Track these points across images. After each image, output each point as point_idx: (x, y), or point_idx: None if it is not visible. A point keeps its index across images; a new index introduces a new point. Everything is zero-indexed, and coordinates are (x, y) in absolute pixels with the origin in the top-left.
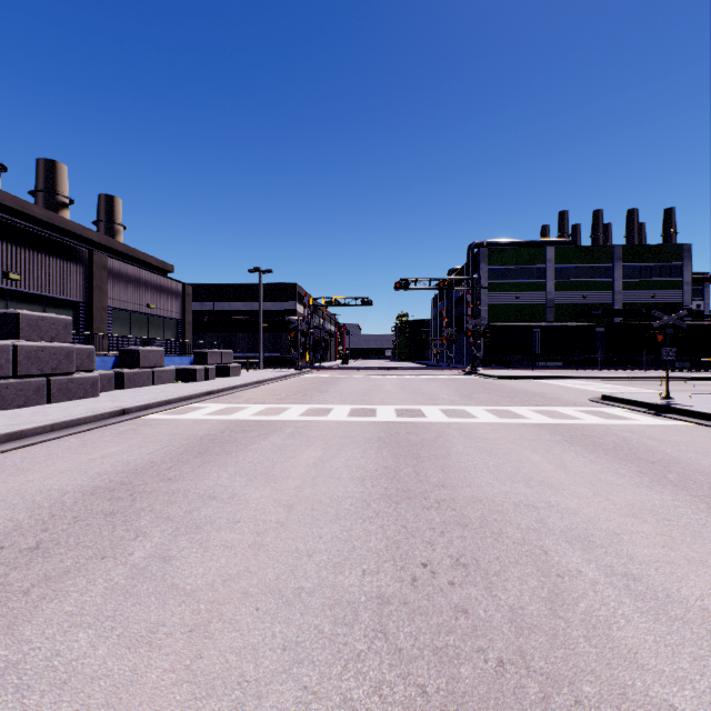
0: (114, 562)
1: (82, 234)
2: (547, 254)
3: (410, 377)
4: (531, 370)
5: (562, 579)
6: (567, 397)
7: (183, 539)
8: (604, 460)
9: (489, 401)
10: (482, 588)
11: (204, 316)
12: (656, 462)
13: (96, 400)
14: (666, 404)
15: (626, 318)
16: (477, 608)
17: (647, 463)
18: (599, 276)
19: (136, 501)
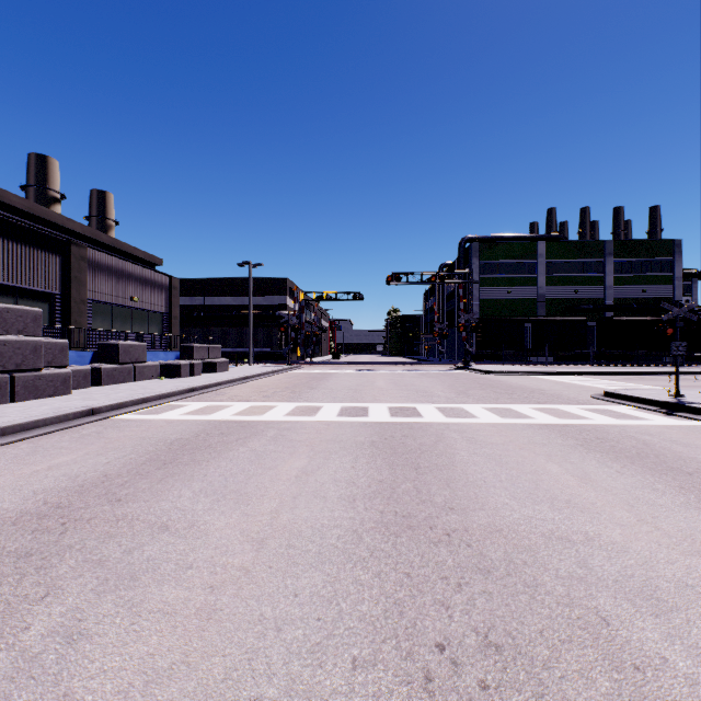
0: None
1: (65, 226)
2: (538, 249)
3: (402, 372)
4: (524, 365)
5: (644, 675)
6: (567, 393)
7: (108, 599)
8: (633, 471)
9: (487, 398)
10: (531, 696)
11: (194, 310)
12: (693, 474)
13: (66, 398)
14: (678, 403)
15: (617, 313)
16: None
17: (684, 475)
18: (590, 270)
19: (65, 534)
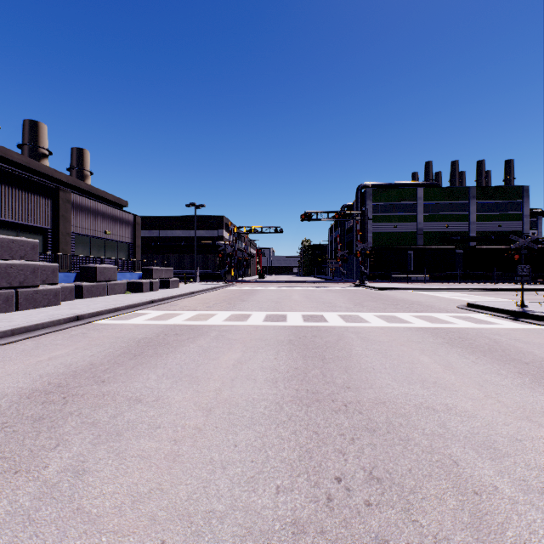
0: (26, 478)
1: (53, 176)
2: (418, 194)
3: (312, 288)
4: (406, 283)
5: (480, 497)
6: (439, 304)
7: (102, 448)
8: (485, 361)
9: (377, 308)
10: (401, 510)
11: (152, 241)
12: (529, 363)
13: (57, 308)
14: (522, 311)
15: (479, 243)
16: (399, 539)
17: (522, 364)
18: (458, 210)
19: (66, 405)
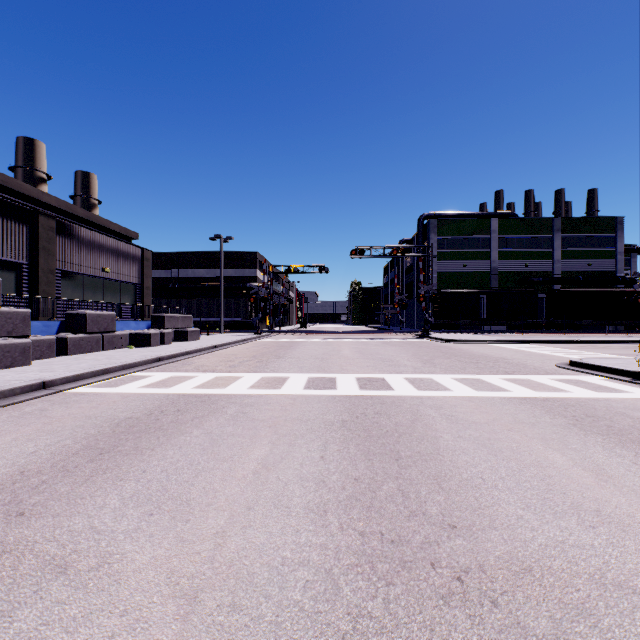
0: None
1: (40, 199)
2: (491, 226)
3: (366, 340)
4: (479, 334)
5: None
6: (531, 362)
7: None
8: None
9: (454, 368)
10: None
11: (169, 282)
12: None
13: (22, 369)
14: None
15: (564, 285)
16: None
17: None
18: (540, 246)
19: None
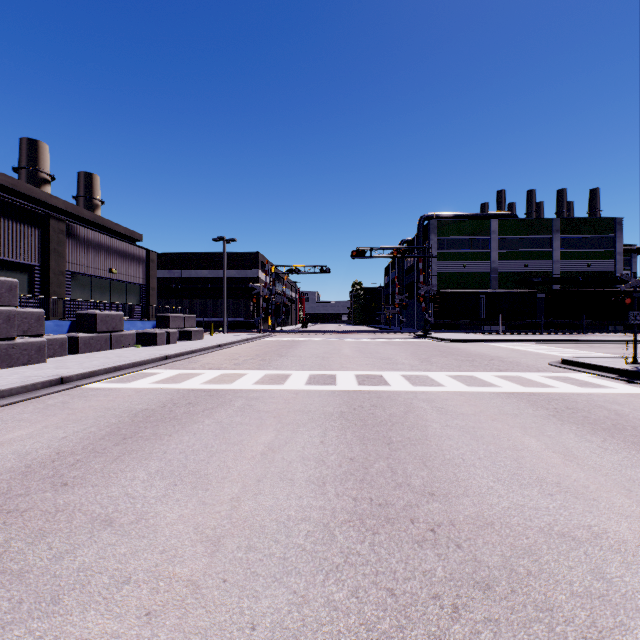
0: None
1: (48, 202)
2: (491, 226)
3: (366, 340)
4: (478, 333)
5: None
6: (525, 361)
7: (13, 636)
8: (616, 446)
9: (450, 366)
10: None
11: (173, 282)
12: None
13: (39, 367)
14: (638, 370)
15: (563, 285)
16: None
17: None
18: (539, 246)
19: None
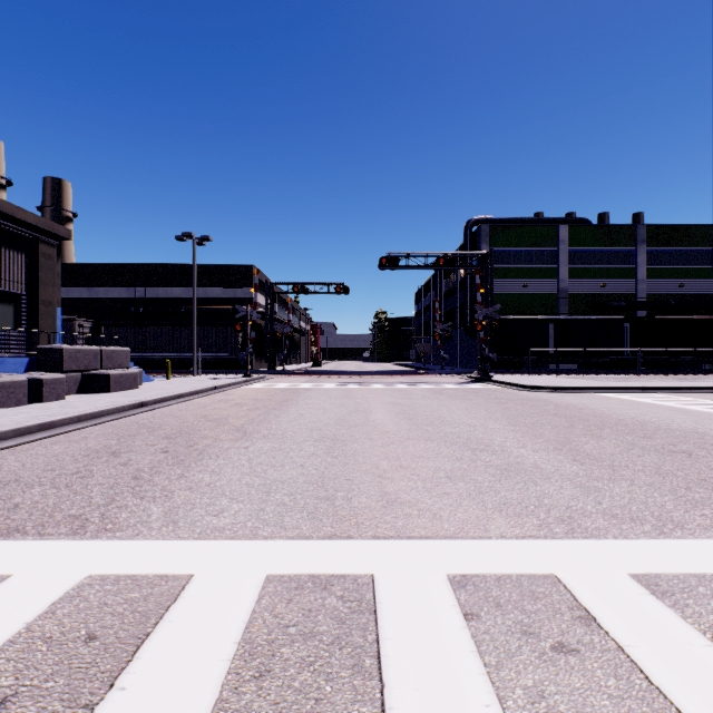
0: None
1: None
2: (559, 234)
3: (404, 387)
4: (554, 375)
5: None
6: None
7: None
8: None
9: (687, 486)
10: None
11: (133, 305)
12: None
13: None
14: None
15: (650, 311)
16: None
17: None
18: (619, 261)
19: None
